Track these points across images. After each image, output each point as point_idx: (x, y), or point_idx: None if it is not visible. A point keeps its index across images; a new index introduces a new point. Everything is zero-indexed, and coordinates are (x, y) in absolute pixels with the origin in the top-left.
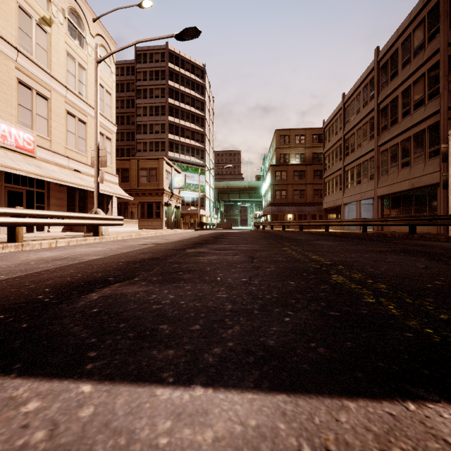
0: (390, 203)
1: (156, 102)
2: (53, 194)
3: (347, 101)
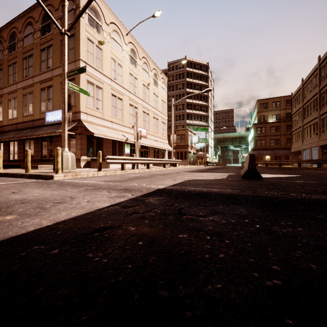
0: (326, 150)
1: (179, 92)
2: (150, 151)
3: (305, 83)
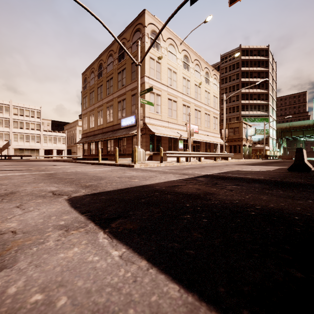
0: None
1: (233, 83)
2: (201, 145)
3: None
